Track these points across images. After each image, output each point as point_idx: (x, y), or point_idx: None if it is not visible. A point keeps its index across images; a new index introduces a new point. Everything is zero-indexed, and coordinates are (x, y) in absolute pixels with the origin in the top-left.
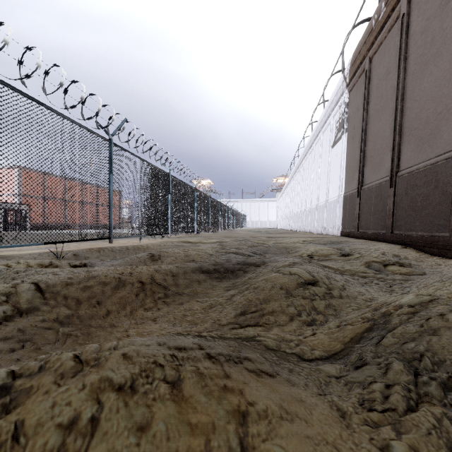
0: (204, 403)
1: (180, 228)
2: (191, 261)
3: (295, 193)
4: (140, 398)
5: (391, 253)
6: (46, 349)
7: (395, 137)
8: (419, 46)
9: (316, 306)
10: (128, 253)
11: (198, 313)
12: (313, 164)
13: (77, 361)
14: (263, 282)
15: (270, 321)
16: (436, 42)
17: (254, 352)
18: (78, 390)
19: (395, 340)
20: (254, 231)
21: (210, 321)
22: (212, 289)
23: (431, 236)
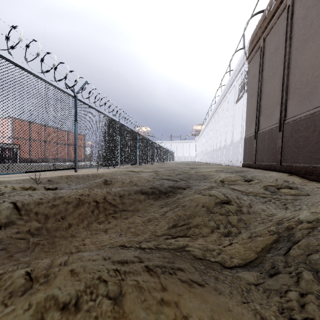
0: (143, 319)
1: (127, 161)
2: (134, 185)
3: (209, 136)
4: (83, 317)
5: (282, 179)
6: (18, 256)
7: (282, 95)
8: (301, 28)
9: (230, 220)
10: (89, 179)
11: (139, 225)
12: (222, 115)
13: (27, 278)
14: (189, 202)
15: (195, 233)
16: (313, 24)
17: (185, 262)
18: (23, 311)
19: (301, 251)
20: (180, 163)
21: (149, 233)
22: (150, 206)
23: (311, 167)
